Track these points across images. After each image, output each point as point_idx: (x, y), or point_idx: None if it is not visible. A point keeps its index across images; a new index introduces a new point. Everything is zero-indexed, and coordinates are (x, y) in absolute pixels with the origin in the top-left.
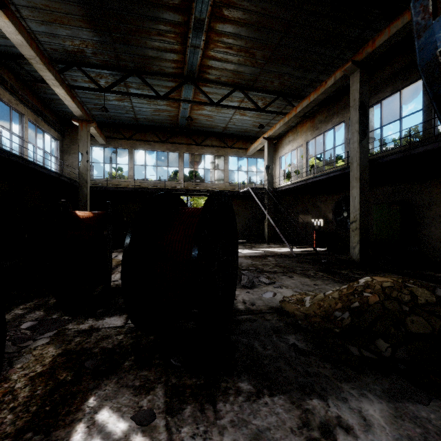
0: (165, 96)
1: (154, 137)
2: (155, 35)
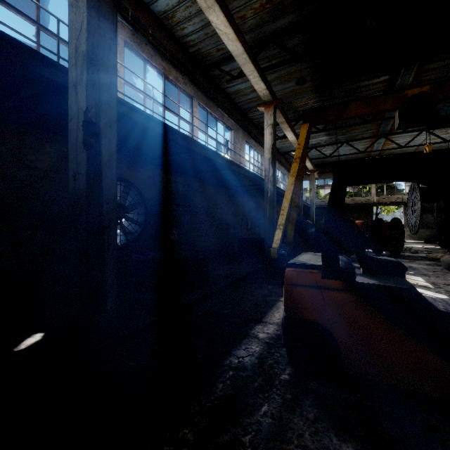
0: (364, 151)
1: None
2: (361, 128)
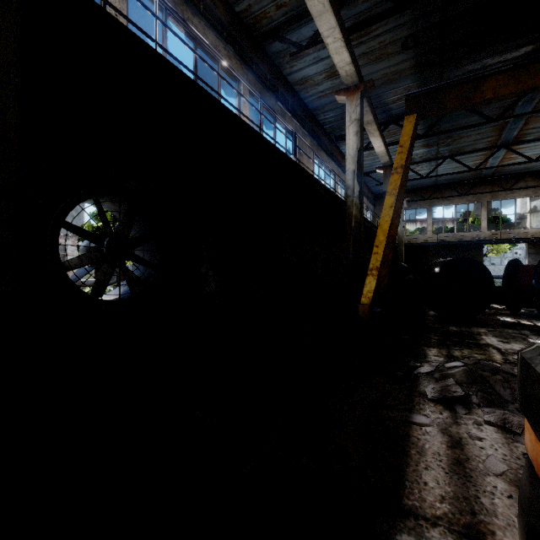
0: (476, 168)
1: (453, 192)
2: (474, 135)
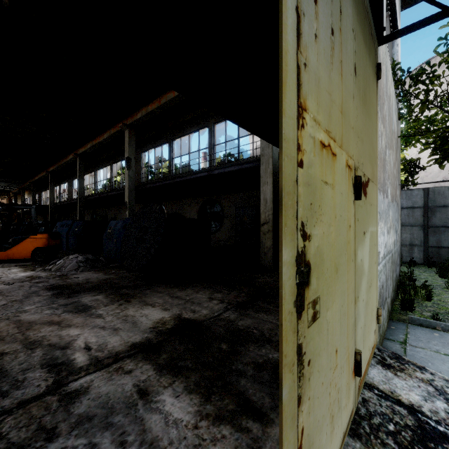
0: None
1: None
2: None
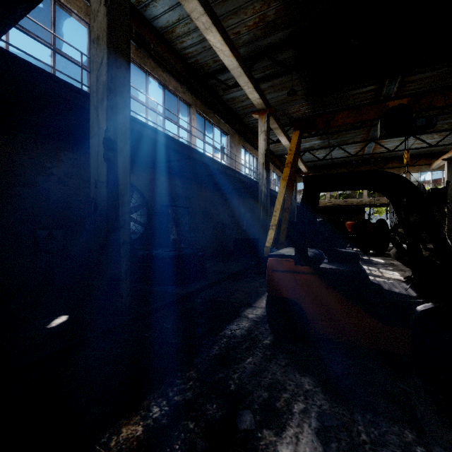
0: (355, 155)
1: (344, 169)
2: (351, 133)
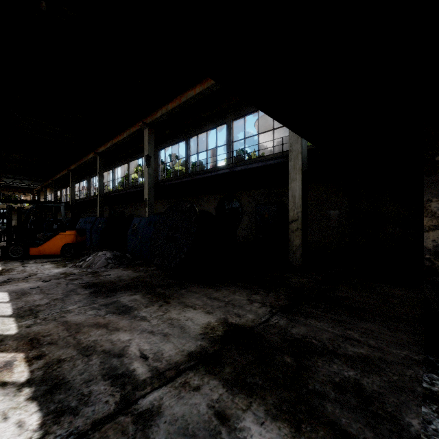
0: None
1: None
2: None
